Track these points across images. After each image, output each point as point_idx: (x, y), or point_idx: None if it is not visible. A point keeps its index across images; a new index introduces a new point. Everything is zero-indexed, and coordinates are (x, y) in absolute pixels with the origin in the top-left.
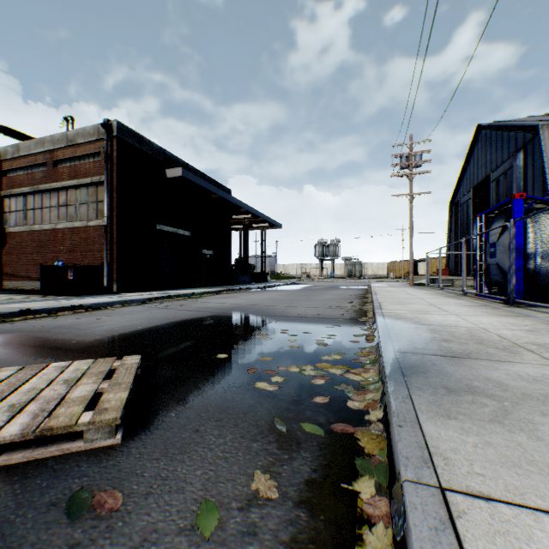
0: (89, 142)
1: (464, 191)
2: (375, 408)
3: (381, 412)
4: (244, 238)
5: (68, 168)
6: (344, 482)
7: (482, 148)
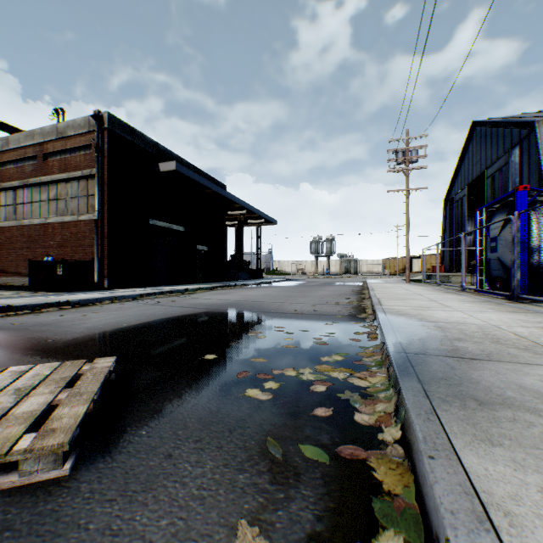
0: (80, 135)
1: (459, 188)
2: (389, 424)
3: (397, 429)
4: (239, 235)
5: (58, 161)
6: (360, 539)
7: (477, 145)
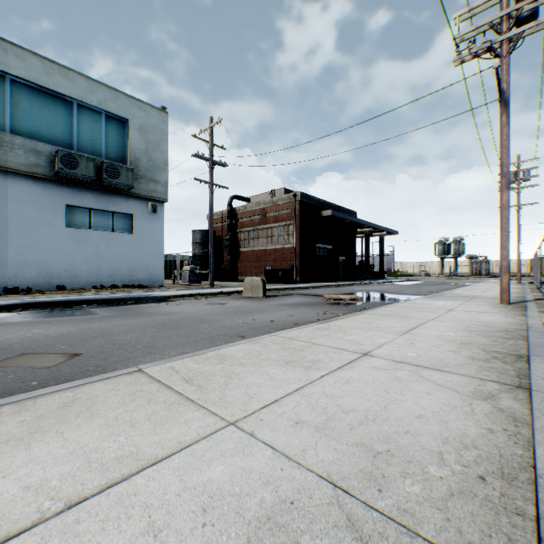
0: (284, 203)
1: None
2: None
3: None
4: (365, 245)
5: (272, 217)
6: None
7: None
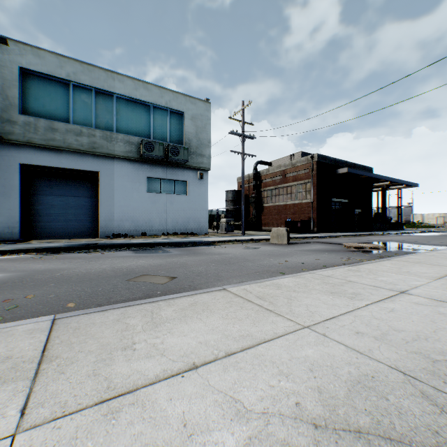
0: (302, 165)
1: None
2: None
3: None
4: (381, 198)
5: (291, 177)
6: None
7: None
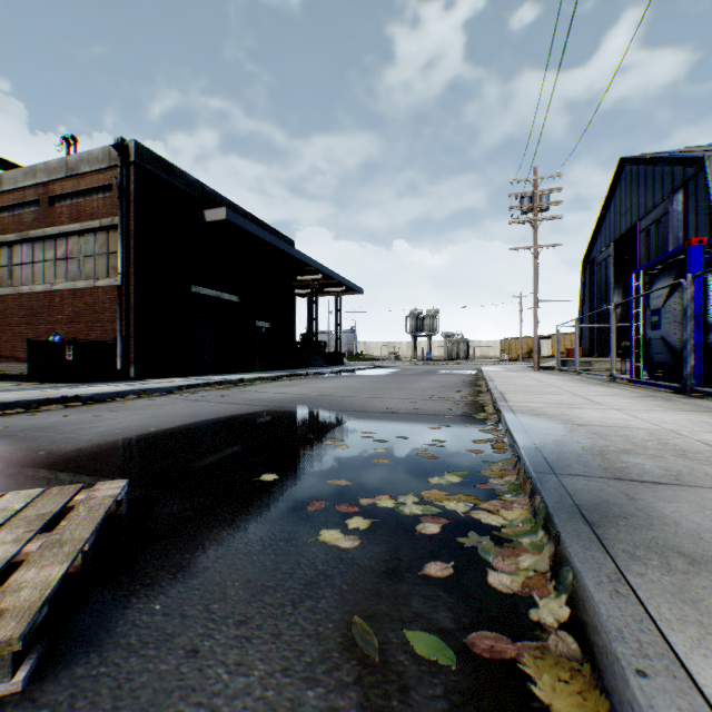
0: (97, 171)
1: (602, 246)
2: (545, 593)
3: (561, 603)
4: (312, 307)
5: (68, 207)
6: None
7: (626, 189)
